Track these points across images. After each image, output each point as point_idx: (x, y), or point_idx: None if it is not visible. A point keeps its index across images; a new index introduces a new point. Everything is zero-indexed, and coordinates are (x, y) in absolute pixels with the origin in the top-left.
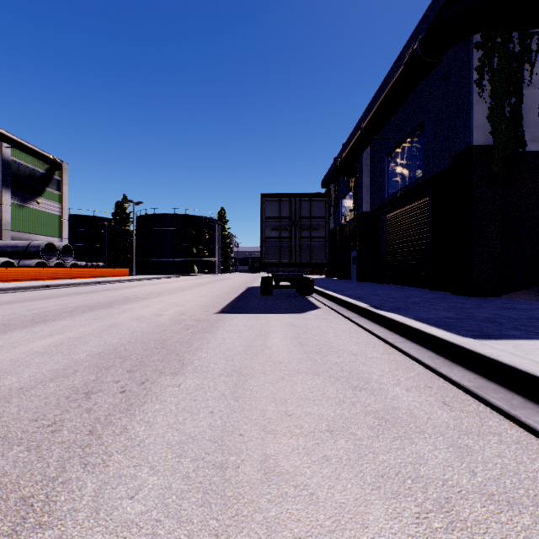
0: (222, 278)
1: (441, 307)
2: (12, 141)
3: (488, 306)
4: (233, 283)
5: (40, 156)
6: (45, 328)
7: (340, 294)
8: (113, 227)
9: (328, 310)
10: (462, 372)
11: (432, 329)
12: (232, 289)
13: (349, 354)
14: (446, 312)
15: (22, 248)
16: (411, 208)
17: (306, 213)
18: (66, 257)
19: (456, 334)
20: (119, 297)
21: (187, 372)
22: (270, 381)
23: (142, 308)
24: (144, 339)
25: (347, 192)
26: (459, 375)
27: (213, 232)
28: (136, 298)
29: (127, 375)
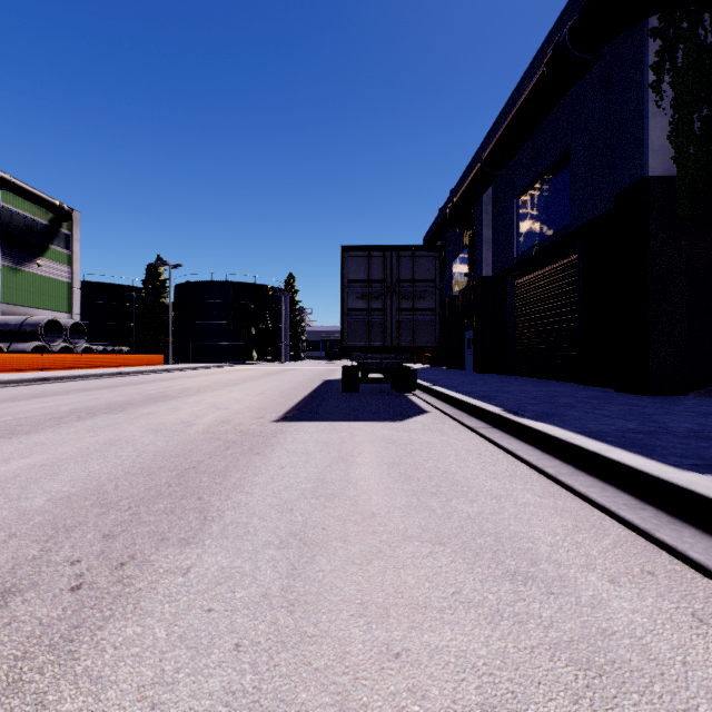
0: (290, 367)
1: (611, 413)
2: (1, 181)
3: (679, 411)
4: (304, 374)
5: (40, 201)
6: (6, 446)
7: (455, 391)
8: (143, 299)
9: (440, 415)
10: (702, 541)
11: (621, 454)
12: (302, 383)
13: (488, 498)
14: (623, 420)
15: (14, 326)
16: (551, 270)
17: (406, 274)
18: (76, 339)
19: (667, 464)
20: (139, 396)
21: (208, 538)
22: (356, 560)
23: (167, 413)
24: (153, 468)
25: (459, 250)
26: (699, 547)
27: (278, 306)
28: (163, 397)
29: (99, 545)
